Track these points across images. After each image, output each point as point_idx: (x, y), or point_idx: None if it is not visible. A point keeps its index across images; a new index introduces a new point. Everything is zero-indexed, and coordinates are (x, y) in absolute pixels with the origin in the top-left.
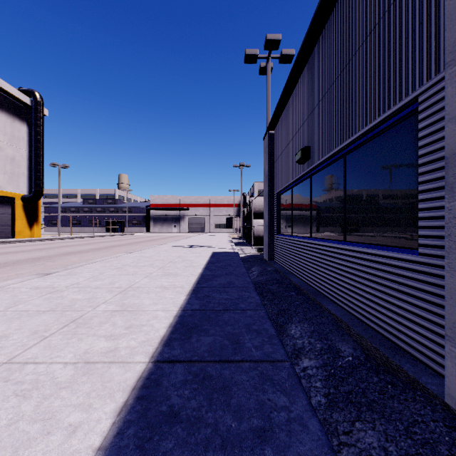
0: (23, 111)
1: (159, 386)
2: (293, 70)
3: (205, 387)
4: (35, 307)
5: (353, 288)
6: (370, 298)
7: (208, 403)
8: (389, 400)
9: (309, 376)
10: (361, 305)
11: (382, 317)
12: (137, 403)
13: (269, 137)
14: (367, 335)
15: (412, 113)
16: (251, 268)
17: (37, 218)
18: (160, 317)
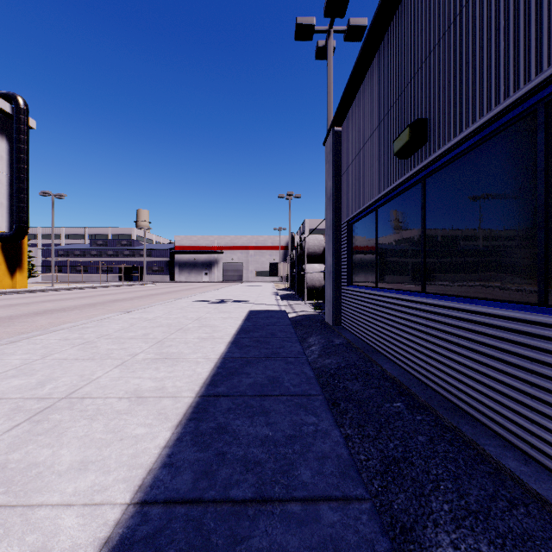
0: (2, 121)
1: None
2: None
3: None
4: None
5: None
6: None
7: None
8: None
9: None
10: None
11: None
12: None
13: (334, 137)
14: None
15: None
16: (307, 339)
17: (21, 263)
18: None
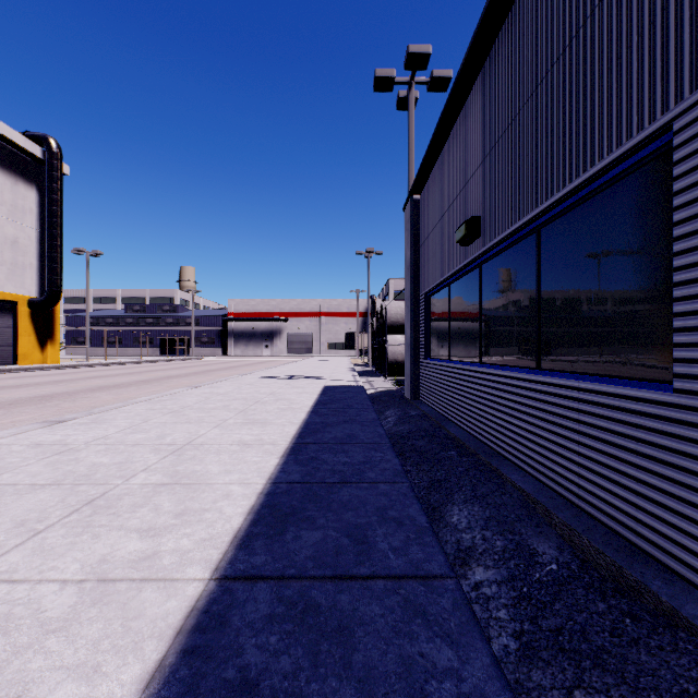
0: (31, 168)
1: (224, 627)
2: (452, 96)
3: (307, 630)
4: (30, 478)
5: (554, 446)
6: (585, 463)
7: (311, 663)
8: (630, 647)
9: (486, 599)
10: (568, 475)
11: (606, 496)
12: (183, 663)
13: (413, 206)
14: (581, 527)
15: (660, 152)
16: (384, 412)
17: (52, 333)
18: (235, 495)
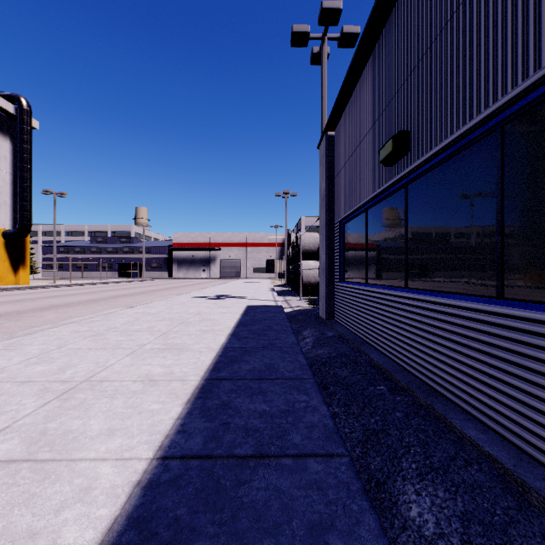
0: (5, 122)
1: None
2: (375, 11)
3: None
4: None
5: (543, 404)
6: None
7: None
8: None
9: None
10: None
11: None
12: None
13: (328, 141)
14: None
15: None
16: (301, 332)
17: (24, 260)
18: (97, 490)
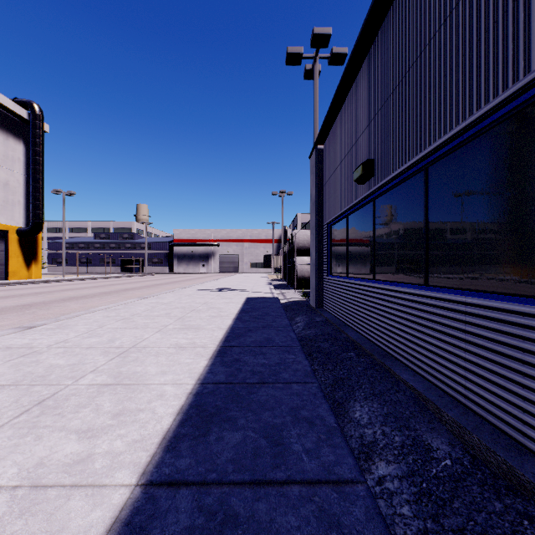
0: (19, 126)
1: None
2: (350, 62)
3: None
4: None
5: (442, 351)
6: (471, 368)
7: None
8: None
9: (389, 494)
10: (455, 377)
11: (492, 398)
12: None
13: (317, 154)
14: (470, 425)
15: None
16: (294, 318)
17: (36, 255)
18: (168, 395)
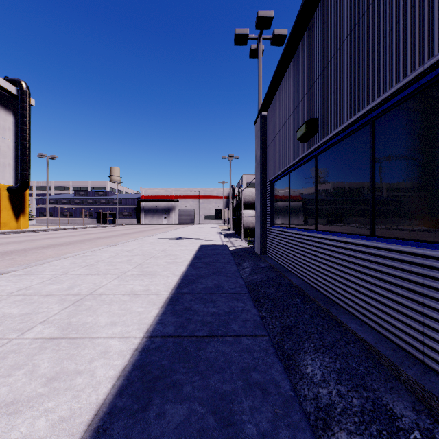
0: (9, 101)
1: None
2: (294, 30)
3: None
4: None
5: (394, 303)
6: (431, 324)
7: None
8: None
9: None
10: (410, 331)
11: None
12: None
13: (262, 120)
14: (436, 389)
15: None
16: (242, 264)
17: (24, 209)
18: (112, 352)
